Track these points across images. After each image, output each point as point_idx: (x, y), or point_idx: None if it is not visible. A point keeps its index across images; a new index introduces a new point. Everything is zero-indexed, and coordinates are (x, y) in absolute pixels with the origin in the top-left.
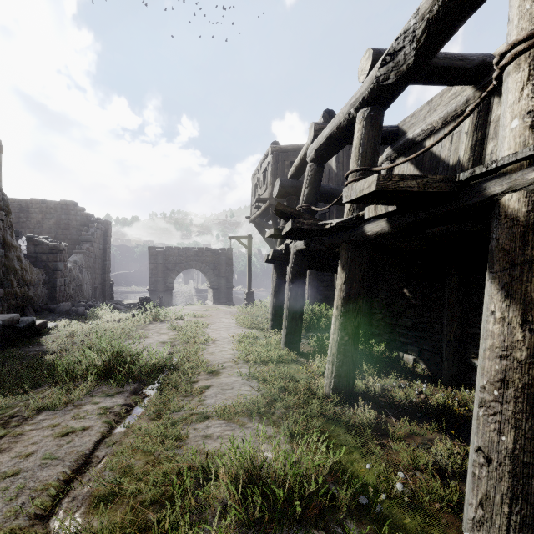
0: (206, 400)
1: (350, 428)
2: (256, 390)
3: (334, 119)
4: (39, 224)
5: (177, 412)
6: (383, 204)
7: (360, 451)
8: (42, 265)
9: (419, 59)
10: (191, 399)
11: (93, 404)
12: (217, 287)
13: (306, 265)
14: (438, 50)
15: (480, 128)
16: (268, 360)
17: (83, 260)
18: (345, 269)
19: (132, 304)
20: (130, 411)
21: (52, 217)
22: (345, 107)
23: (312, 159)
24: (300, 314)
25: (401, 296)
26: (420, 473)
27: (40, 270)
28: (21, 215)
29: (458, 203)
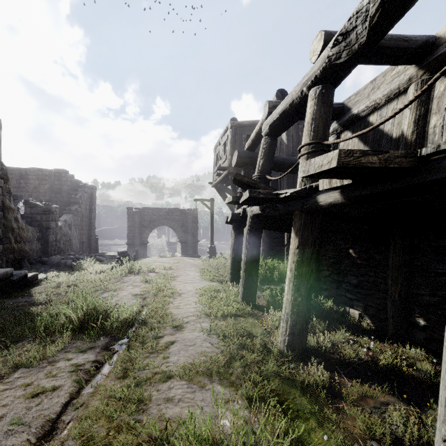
0: (170, 358)
1: (304, 388)
2: (216, 347)
3: (287, 97)
4: (36, 188)
5: (142, 371)
6: (340, 178)
7: (316, 418)
8: (37, 224)
9: (371, 38)
10: (156, 356)
11: (66, 360)
12: (184, 241)
13: (261, 228)
14: (390, 29)
15: (423, 104)
16: (227, 314)
17: (72, 219)
18: (298, 235)
19: (113, 256)
20: (99, 369)
21: (47, 183)
22: (298, 85)
23: (266, 133)
24: (256, 271)
25: (347, 256)
26: (376, 444)
27: (35, 229)
28: (21, 181)
29: (419, 178)
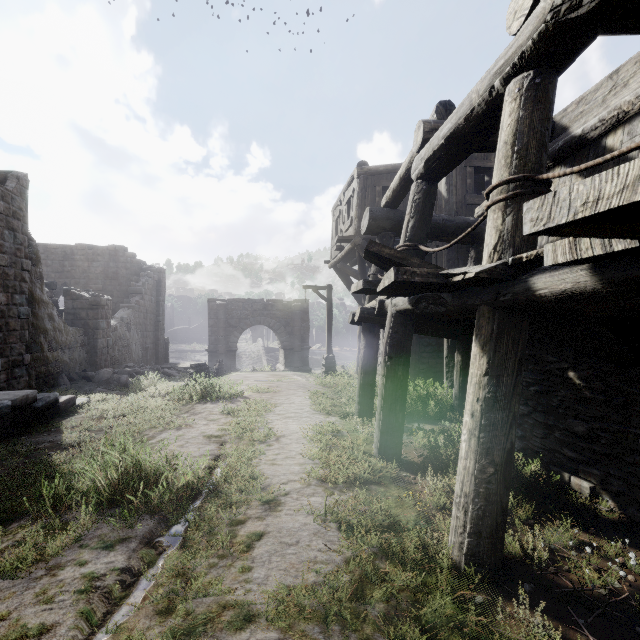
0: (252, 571)
1: None
2: (335, 553)
3: (460, 106)
4: (85, 273)
5: (201, 598)
6: (617, 234)
7: None
8: (81, 323)
9: None
10: (229, 564)
11: (78, 565)
12: (289, 348)
13: (411, 332)
14: None
15: None
16: (354, 479)
17: (132, 316)
18: (486, 350)
19: (188, 368)
20: (128, 588)
21: (100, 265)
22: (483, 80)
23: (420, 175)
24: (402, 404)
25: (564, 383)
26: None
27: (77, 330)
28: (65, 264)
29: None
